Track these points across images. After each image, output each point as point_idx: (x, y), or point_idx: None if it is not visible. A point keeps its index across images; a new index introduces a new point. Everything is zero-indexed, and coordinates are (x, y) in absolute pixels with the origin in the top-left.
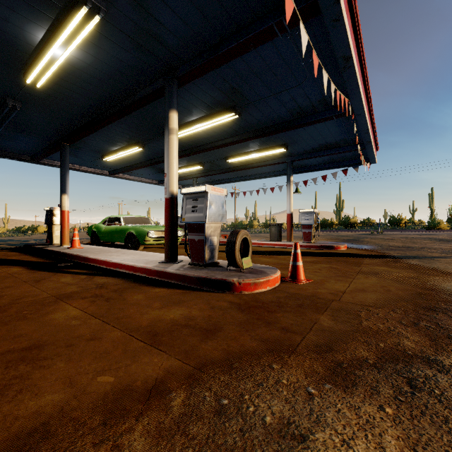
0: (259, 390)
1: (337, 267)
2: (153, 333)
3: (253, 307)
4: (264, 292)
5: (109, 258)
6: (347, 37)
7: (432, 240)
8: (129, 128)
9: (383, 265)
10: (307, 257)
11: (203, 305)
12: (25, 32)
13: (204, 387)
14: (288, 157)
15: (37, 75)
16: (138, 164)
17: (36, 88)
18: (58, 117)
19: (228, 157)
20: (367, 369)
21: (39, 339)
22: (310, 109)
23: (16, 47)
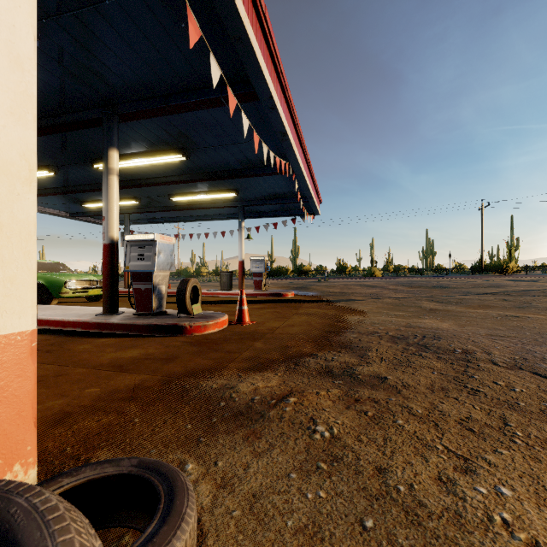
0: (209, 379)
1: (280, 311)
2: (118, 366)
3: (203, 343)
4: (213, 333)
5: None
6: (281, 120)
7: (363, 286)
8: (38, 148)
9: (316, 308)
10: (256, 304)
11: (157, 346)
12: None
13: (172, 382)
14: (239, 201)
15: None
16: (41, 190)
17: None
18: None
19: (172, 195)
20: (276, 363)
21: None
22: (258, 162)
23: None
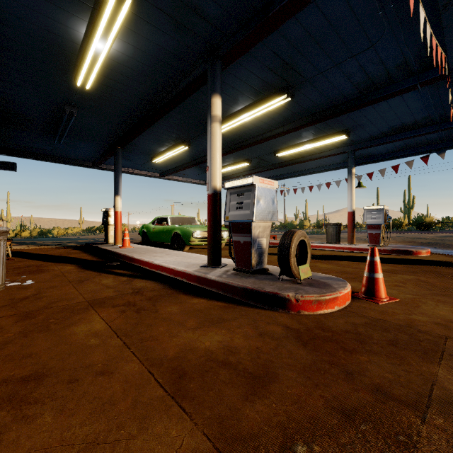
0: None
1: (428, 280)
2: (179, 373)
3: (319, 339)
4: (331, 314)
5: (152, 259)
6: None
7: None
8: (174, 126)
9: None
10: None
11: (248, 328)
12: (69, 30)
13: None
14: (349, 145)
15: (85, 76)
16: (185, 164)
17: (87, 92)
18: (109, 121)
19: (277, 151)
20: None
21: (47, 363)
22: (384, 79)
23: (64, 49)
